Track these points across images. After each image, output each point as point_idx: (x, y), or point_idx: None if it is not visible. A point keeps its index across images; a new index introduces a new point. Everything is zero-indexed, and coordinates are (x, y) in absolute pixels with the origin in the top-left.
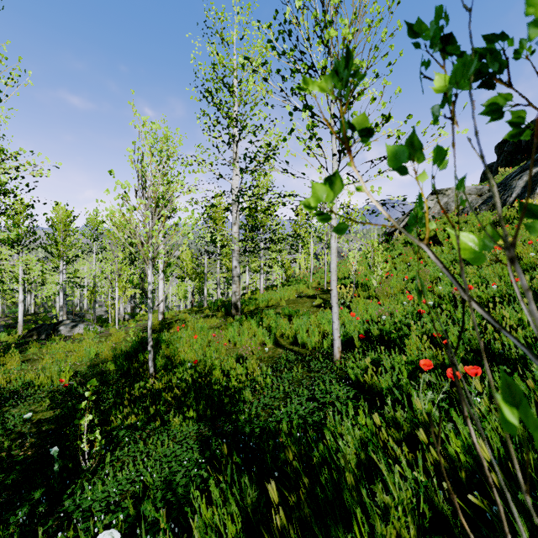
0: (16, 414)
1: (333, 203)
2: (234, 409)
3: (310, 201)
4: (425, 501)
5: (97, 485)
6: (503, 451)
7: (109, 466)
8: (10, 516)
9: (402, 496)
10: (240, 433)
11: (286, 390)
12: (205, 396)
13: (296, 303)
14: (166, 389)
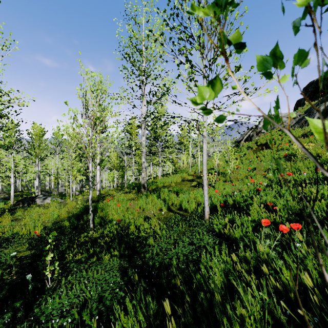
0: (7, 253)
1: (204, 122)
2: (143, 250)
3: (196, 98)
4: (268, 313)
5: (56, 299)
6: (320, 280)
7: (64, 286)
8: (0, 318)
9: (253, 311)
10: (146, 265)
11: (175, 238)
12: (124, 242)
13: (181, 184)
14: (100, 237)
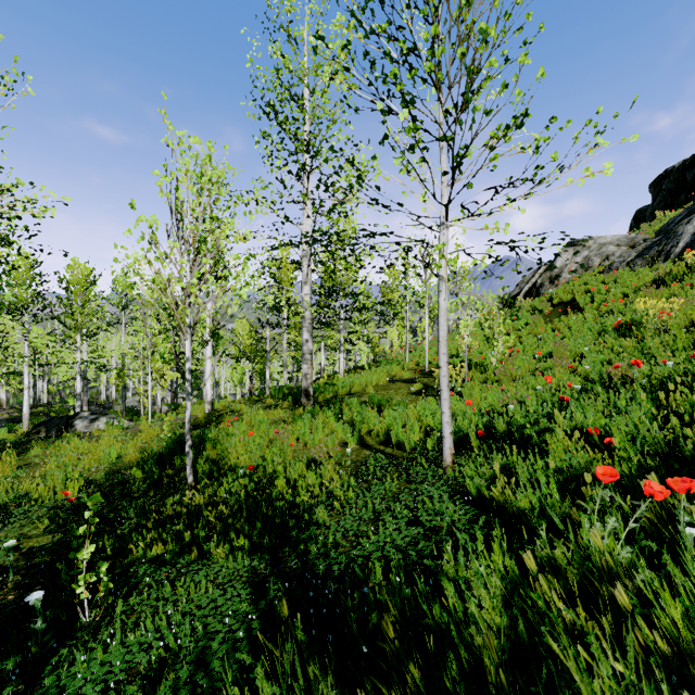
0: None
1: (443, 244)
2: (303, 536)
3: None
4: None
5: (96, 653)
6: None
7: (120, 621)
8: None
9: None
10: (311, 572)
11: (376, 508)
12: (262, 516)
13: (387, 390)
14: (209, 506)
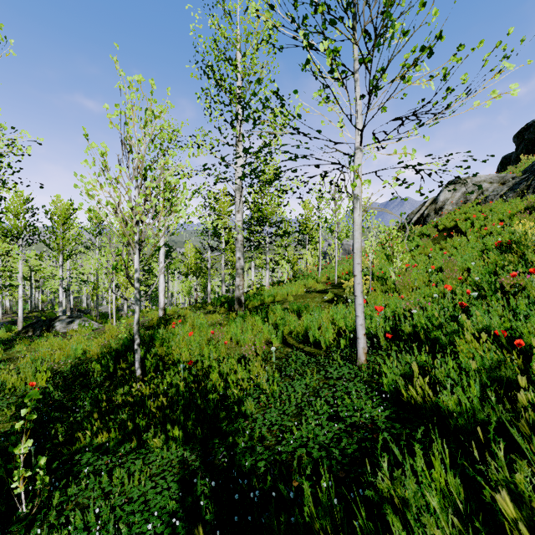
0: None
1: (358, 165)
2: (232, 428)
3: None
4: None
5: None
6: None
7: (56, 512)
8: None
9: None
10: (237, 468)
11: (298, 402)
12: (197, 407)
13: (304, 299)
14: (152, 397)
